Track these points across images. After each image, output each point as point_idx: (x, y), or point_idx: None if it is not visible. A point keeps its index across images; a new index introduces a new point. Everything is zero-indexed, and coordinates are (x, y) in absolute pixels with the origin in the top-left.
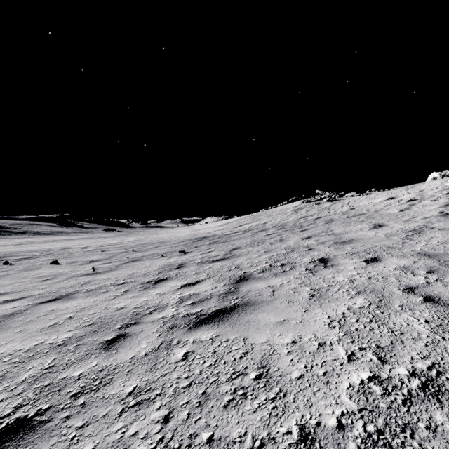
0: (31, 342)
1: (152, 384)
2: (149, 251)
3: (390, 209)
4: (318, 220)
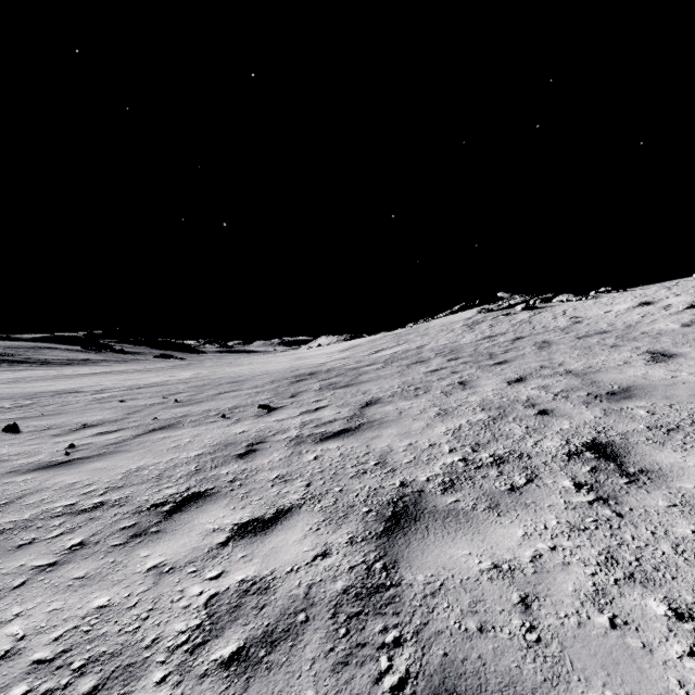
0: None
1: None
2: (204, 403)
3: (658, 322)
4: (519, 343)
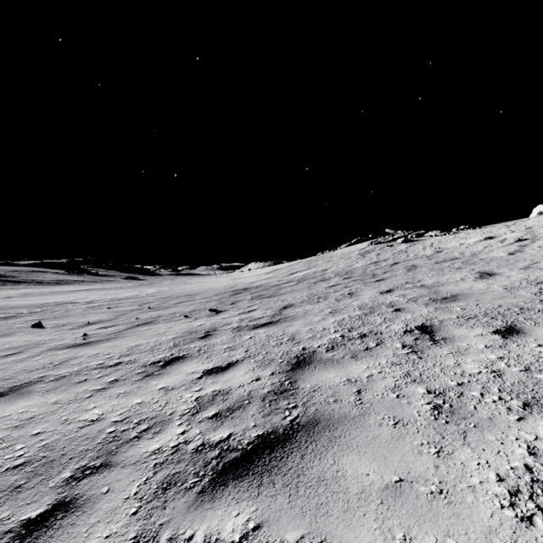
0: None
1: None
2: (170, 309)
3: (493, 252)
4: (395, 267)
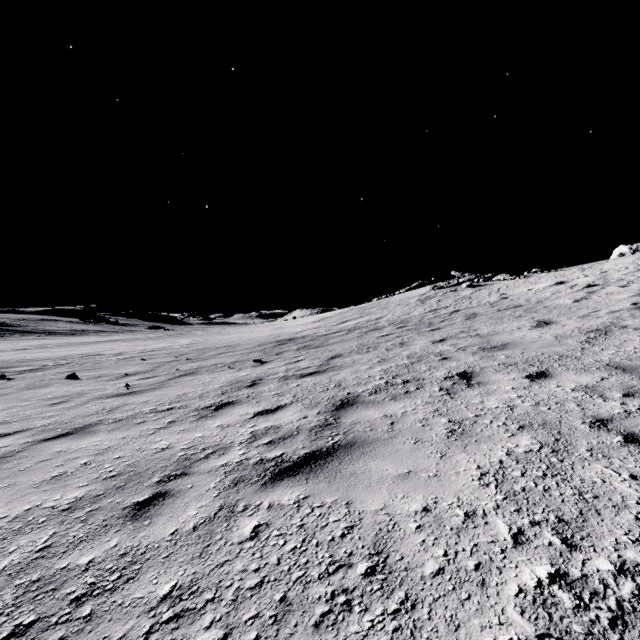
0: (21, 505)
1: (201, 580)
2: (210, 360)
3: (559, 299)
4: (454, 315)
